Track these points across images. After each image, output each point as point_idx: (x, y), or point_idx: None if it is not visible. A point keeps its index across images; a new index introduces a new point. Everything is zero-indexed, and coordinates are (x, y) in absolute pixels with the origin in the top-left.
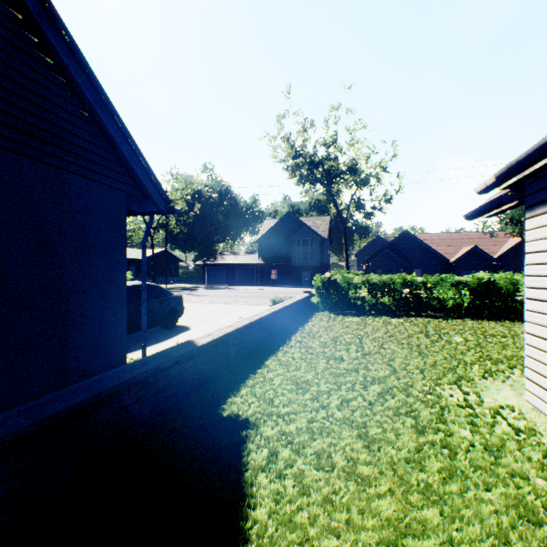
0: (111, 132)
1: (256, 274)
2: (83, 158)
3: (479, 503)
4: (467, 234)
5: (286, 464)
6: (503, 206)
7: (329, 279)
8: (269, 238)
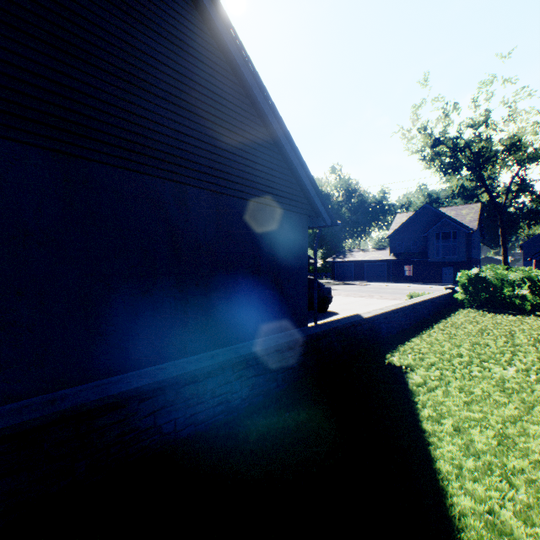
0: (303, 181)
1: (387, 271)
2: (287, 199)
3: None
4: None
5: (436, 386)
6: None
7: (476, 276)
8: (401, 233)
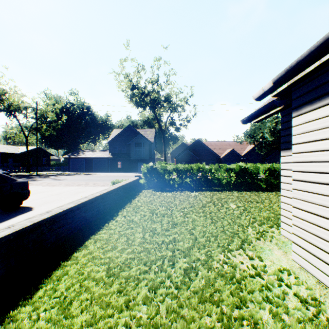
0: None
1: (107, 164)
2: None
3: None
4: (229, 142)
5: None
6: (273, 110)
7: (152, 167)
8: (116, 141)
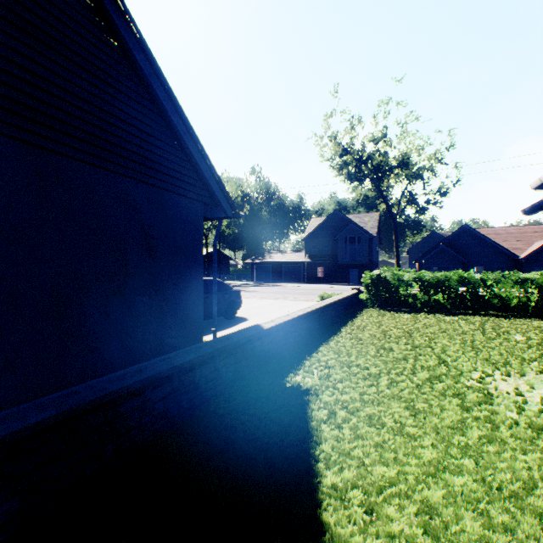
0: (194, 156)
1: (303, 272)
2: (173, 178)
3: (513, 461)
4: (542, 227)
5: (343, 420)
6: None
7: (378, 276)
8: (315, 236)
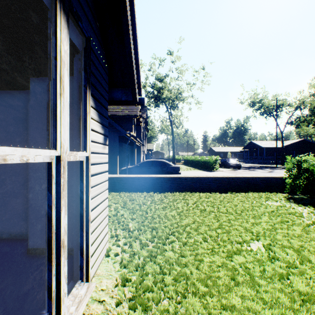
0: None
1: None
2: None
3: None
4: None
5: None
6: None
7: (298, 161)
8: None
